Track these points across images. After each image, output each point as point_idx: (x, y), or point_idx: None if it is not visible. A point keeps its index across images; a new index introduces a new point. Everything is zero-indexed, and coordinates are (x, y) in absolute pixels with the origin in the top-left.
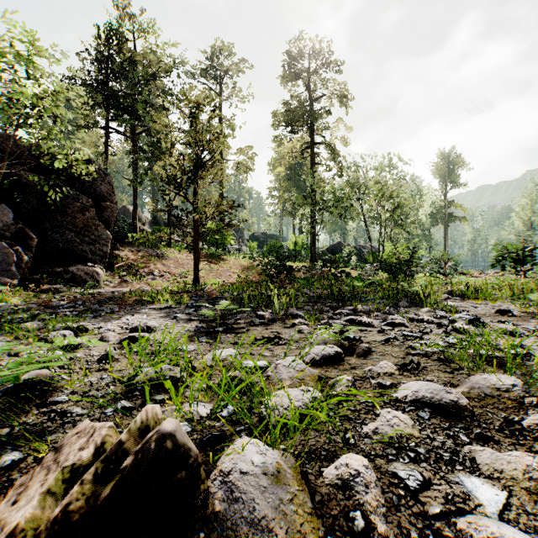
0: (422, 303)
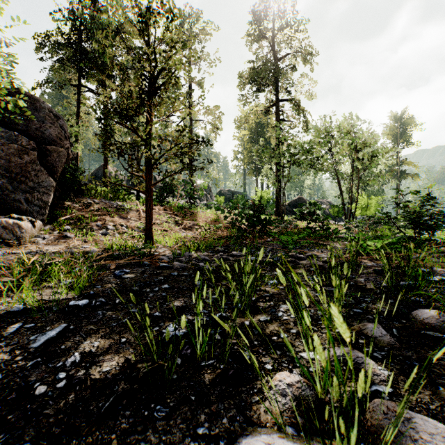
0: None
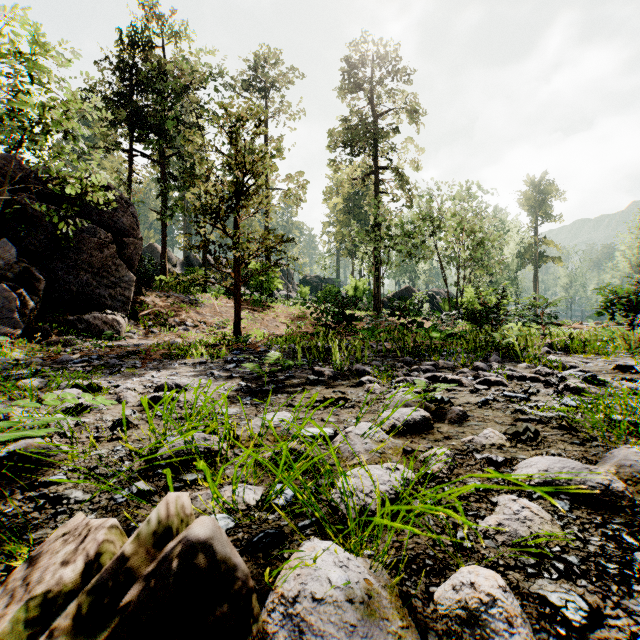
0: (517, 357)
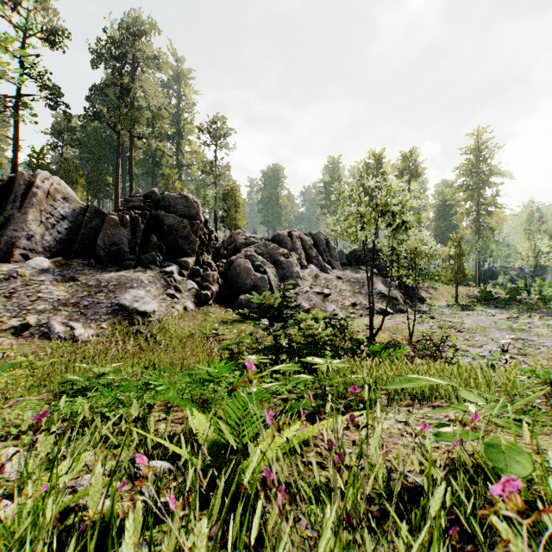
0: None
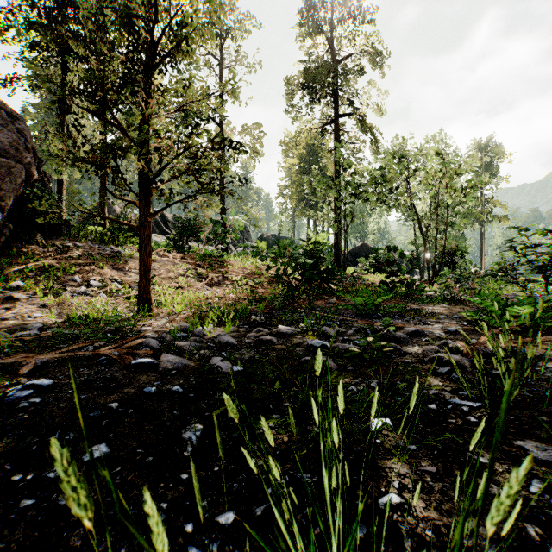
0: None
